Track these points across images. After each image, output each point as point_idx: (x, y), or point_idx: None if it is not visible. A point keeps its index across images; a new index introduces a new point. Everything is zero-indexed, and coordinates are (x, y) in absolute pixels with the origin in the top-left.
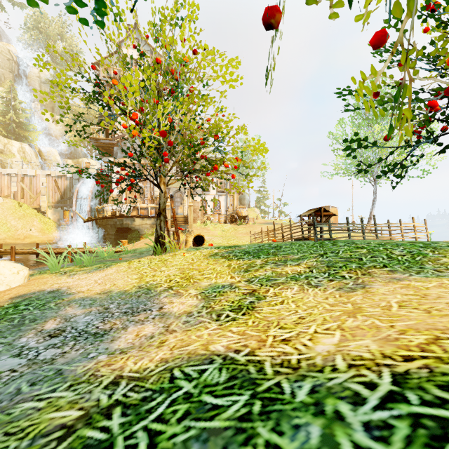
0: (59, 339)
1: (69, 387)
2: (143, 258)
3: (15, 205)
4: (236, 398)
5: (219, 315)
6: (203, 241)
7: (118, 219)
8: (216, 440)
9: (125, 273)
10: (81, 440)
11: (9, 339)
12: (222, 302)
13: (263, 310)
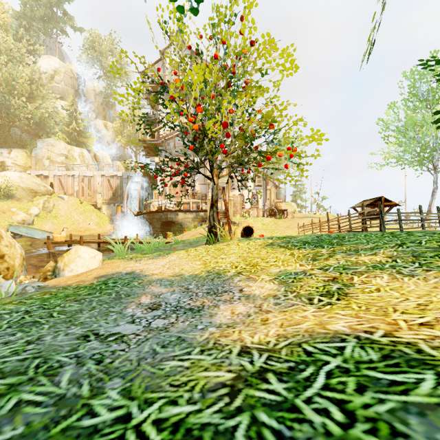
0: (160, 311)
1: (201, 352)
2: (198, 247)
3: (77, 202)
4: (417, 376)
5: (310, 299)
6: (251, 232)
7: (163, 213)
8: (438, 415)
9: (187, 259)
10: (254, 399)
11: (117, 308)
12: (305, 287)
13: (359, 296)
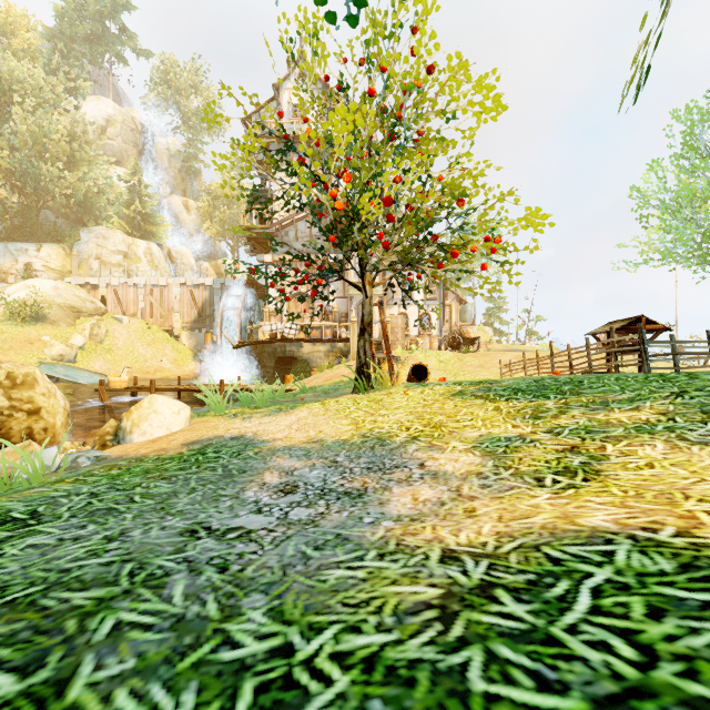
0: (298, 496)
1: (380, 556)
2: (341, 397)
3: (142, 327)
4: None
5: (539, 479)
6: (425, 375)
7: (278, 344)
8: None
9: (327, 417)
10: (483, 626)
11: (230, 491)
12: (526, 460)
13: (620, 475)
